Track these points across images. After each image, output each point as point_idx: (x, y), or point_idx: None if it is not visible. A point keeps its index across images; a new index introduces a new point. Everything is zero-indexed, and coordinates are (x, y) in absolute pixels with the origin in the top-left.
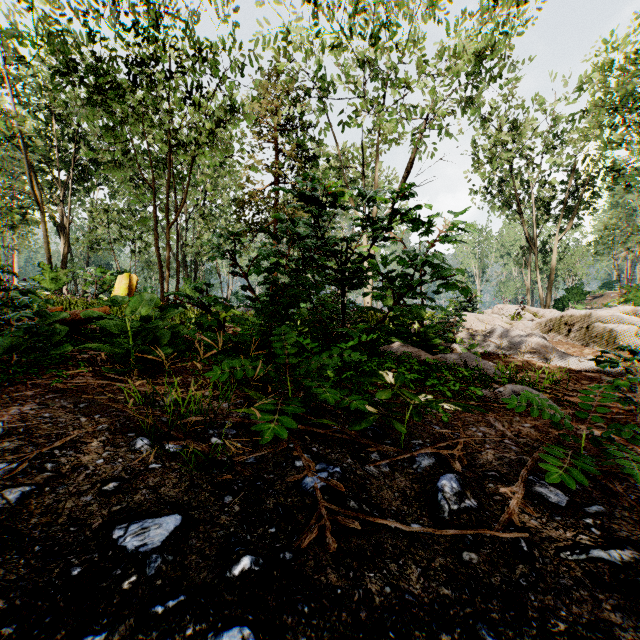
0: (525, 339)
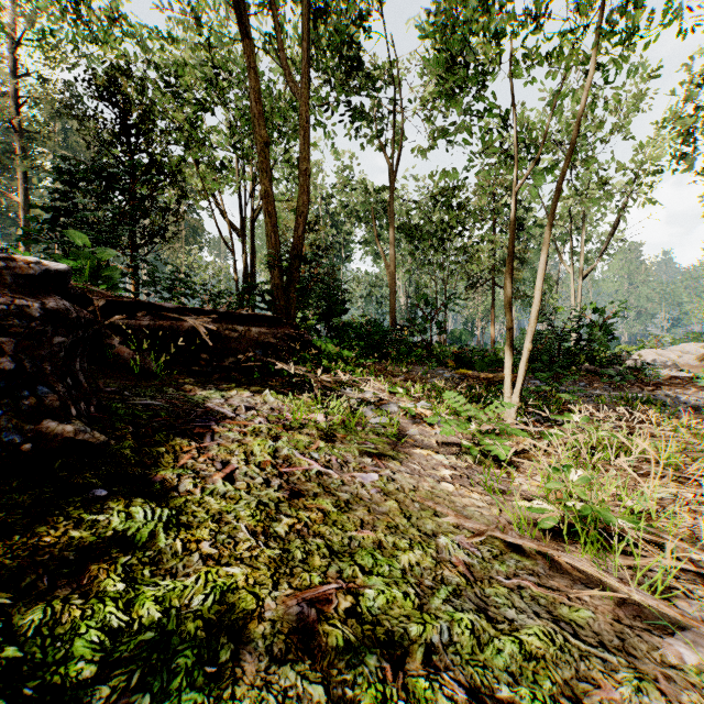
0: (662, 364)
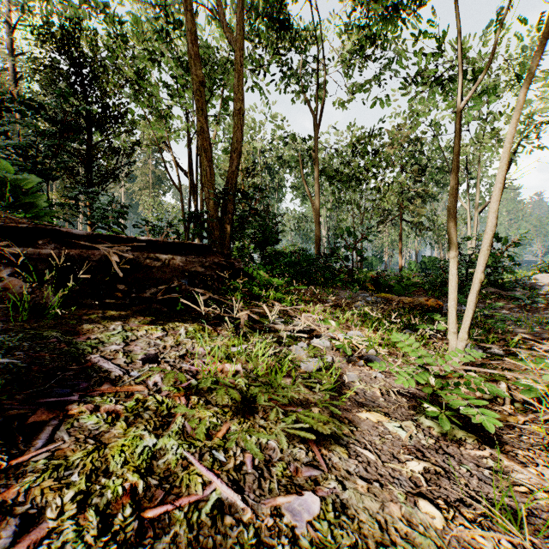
0: None
